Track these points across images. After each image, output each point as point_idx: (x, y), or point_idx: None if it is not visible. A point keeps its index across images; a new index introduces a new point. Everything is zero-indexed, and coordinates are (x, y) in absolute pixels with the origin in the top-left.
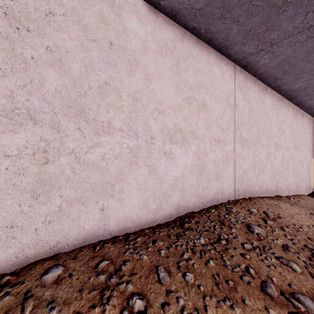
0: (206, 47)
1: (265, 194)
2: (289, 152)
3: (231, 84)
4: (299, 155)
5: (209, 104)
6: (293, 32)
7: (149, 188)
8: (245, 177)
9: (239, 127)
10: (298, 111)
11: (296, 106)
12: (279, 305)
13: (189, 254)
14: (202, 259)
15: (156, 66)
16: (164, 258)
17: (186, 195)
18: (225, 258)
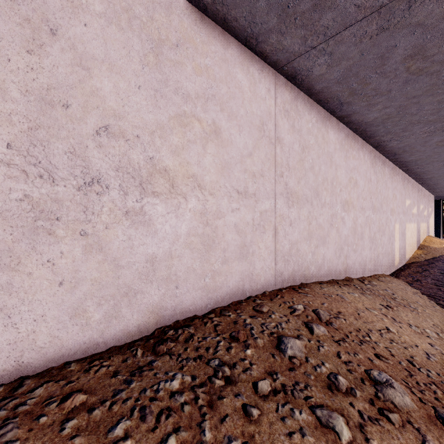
0: (220, 33)
1: (327, 277)
2: (364, 214)
3: (270, 102)
4: (379, 219)
5: (226, 130)
6: (356, 16)
7: (87, 279)
8: (293, 252)
9: (284, 174)
10: (377, 157)
11: (374, 149)
12: None
13: (130, 424)
14: (155, 434)
15: (104, 45)
16: (62, 443)
17: (177, 288)
18: (207, 424)
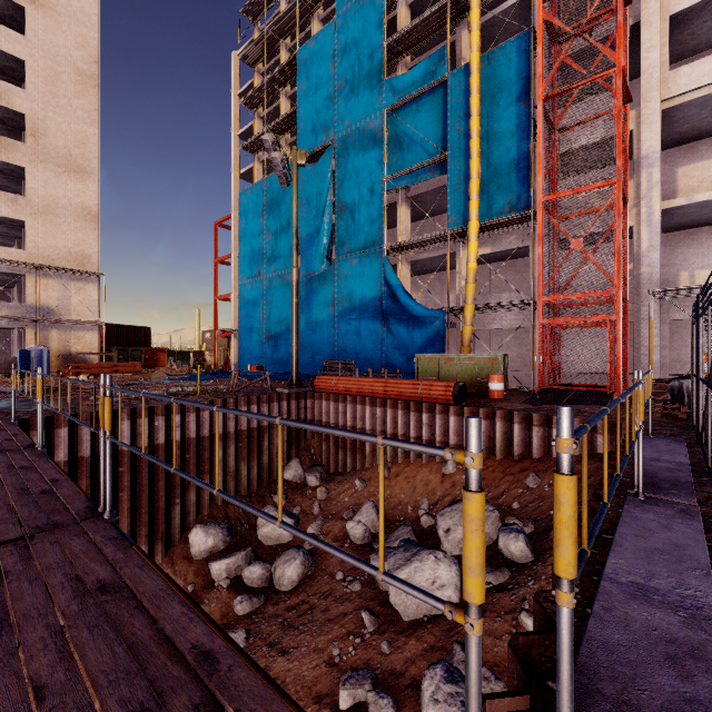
0: None
1: None
2: None
3: None
4: None
5: None
6: None
7: None
8: None
9: None
10: None
11: None
12: None
13: None
14: None
15: None
16: None
17: None
18: None
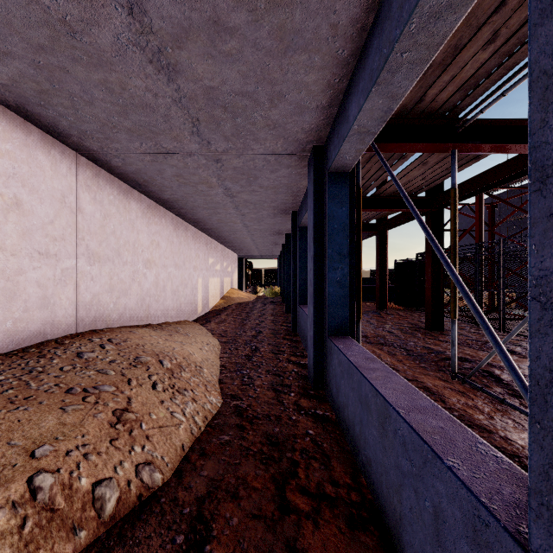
0: (22, 122)
1: (129, 323)
2: (167, 271)
3: (71, 179)
4: (181, 275)
5: (28, 202)
6: (136, 151)
7: None
8: (95, 302)
9: (86, 238)
10: (180, 223)
11: (177, 216)
12: (78, 396)
13: None
14: None
15: None
16: None
17: None
18: (32, 383)
